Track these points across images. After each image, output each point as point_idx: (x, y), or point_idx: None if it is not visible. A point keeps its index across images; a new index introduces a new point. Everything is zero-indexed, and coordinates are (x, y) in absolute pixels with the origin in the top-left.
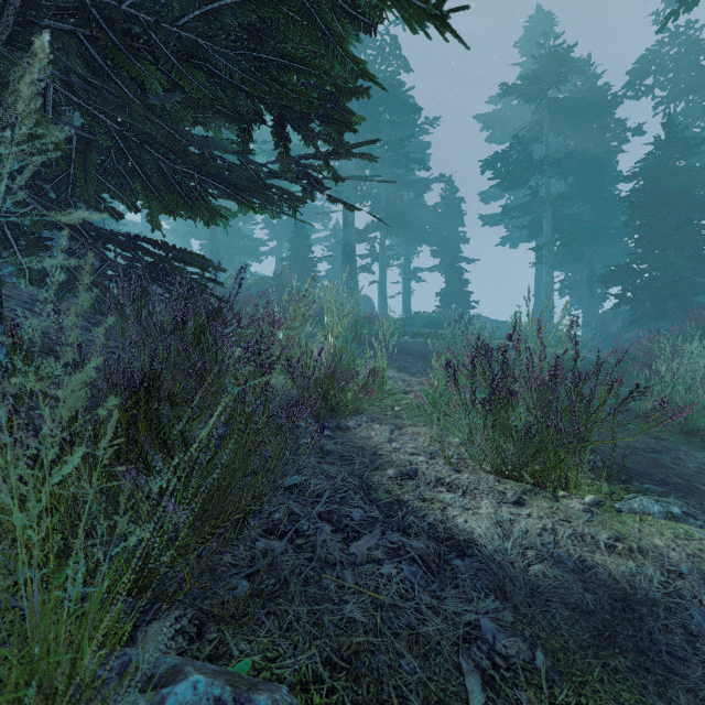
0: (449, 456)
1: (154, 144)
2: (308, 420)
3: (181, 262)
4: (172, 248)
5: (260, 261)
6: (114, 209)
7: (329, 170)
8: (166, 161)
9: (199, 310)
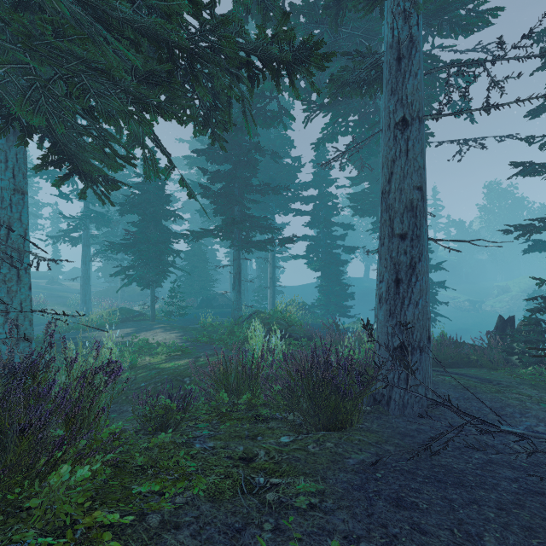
0: None
1: None
2: None
3: None
4: None
5: None
6: None
7: None
8: None
9: None
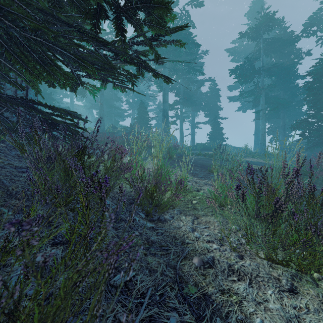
0: (234, 246)
1: (1, 11)
2: (141, 214)
3: (57, 116)
4: (46, 105)
5: (124, 119)
6: (17, 83)
7: (153, 51)
8: (17, 29)
9: (74, 146)
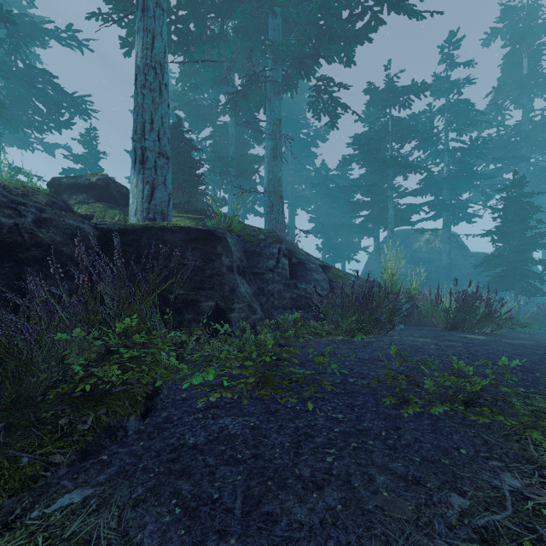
0: None
1: None
2: None
3: None
4: None
5: None
6: None
7: None
8: None
9: None
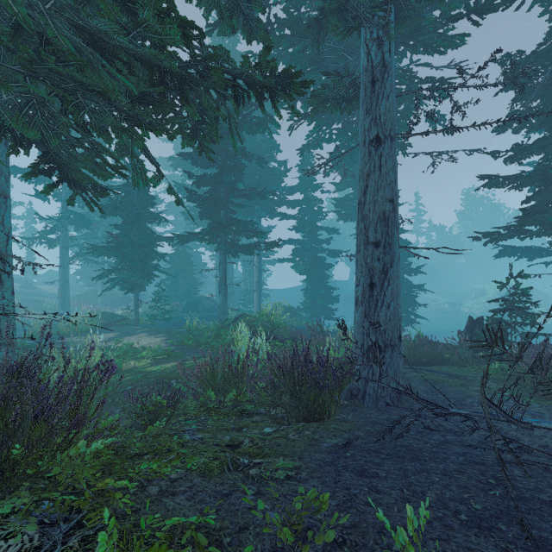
0: None
1: None
2: None
3: None
4: None
5: None
6: None
7: None
8: None
9: None
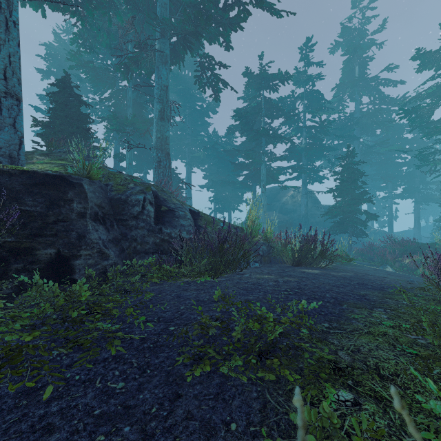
0: None
1: None
2: None
3: None
4: None
5: None
6: None
7: None
8: None
9: None
